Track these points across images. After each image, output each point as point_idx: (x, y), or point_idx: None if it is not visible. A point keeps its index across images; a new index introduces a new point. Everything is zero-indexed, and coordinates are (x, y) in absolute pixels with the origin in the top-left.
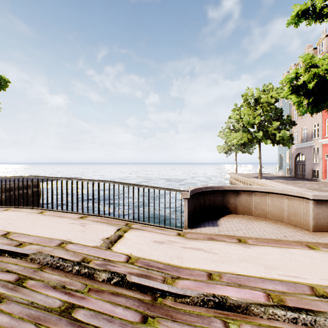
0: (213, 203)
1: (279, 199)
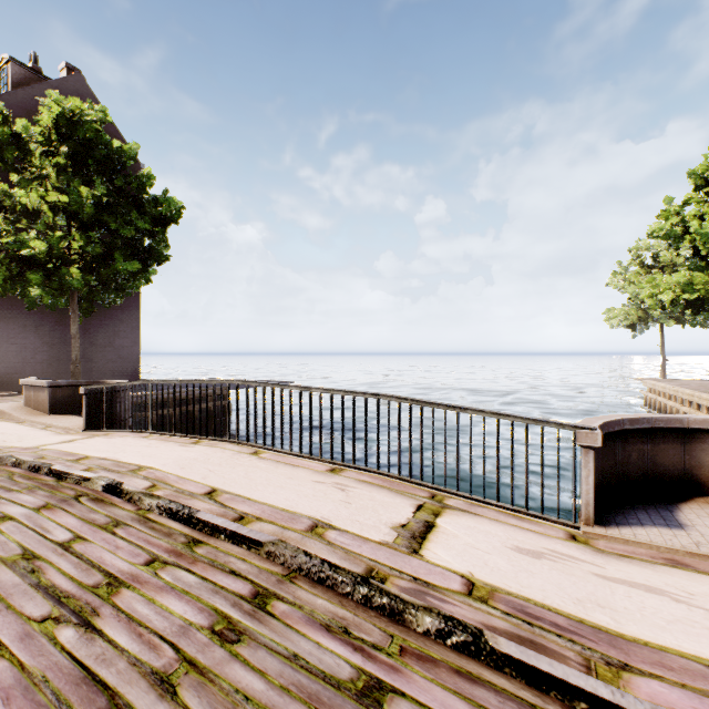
0: (651, 463)
1: None
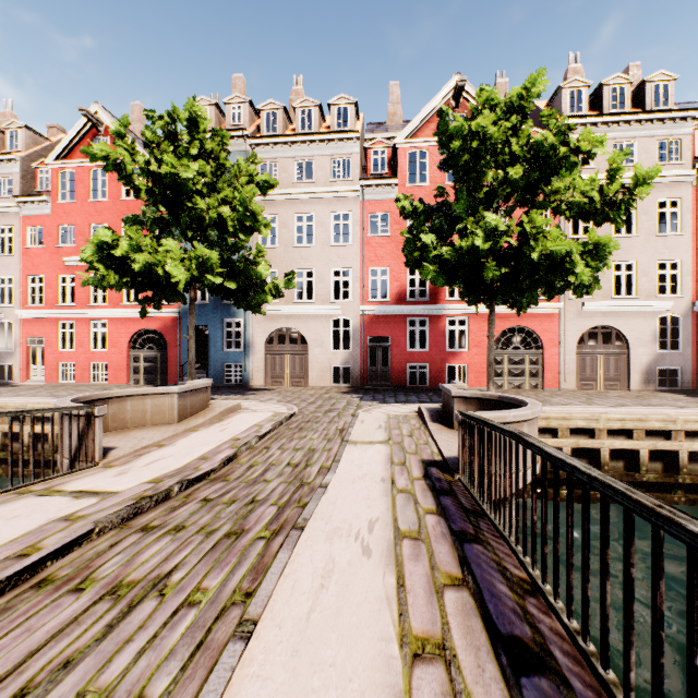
0: None
1: (142, 401)
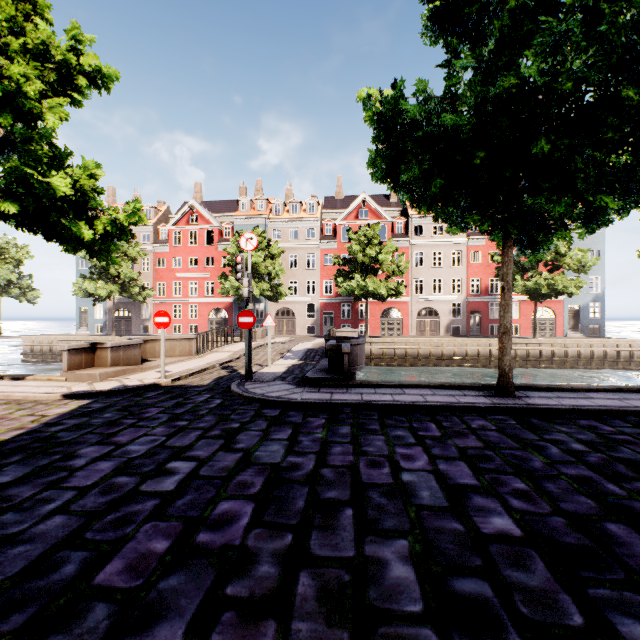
0: None
1: None
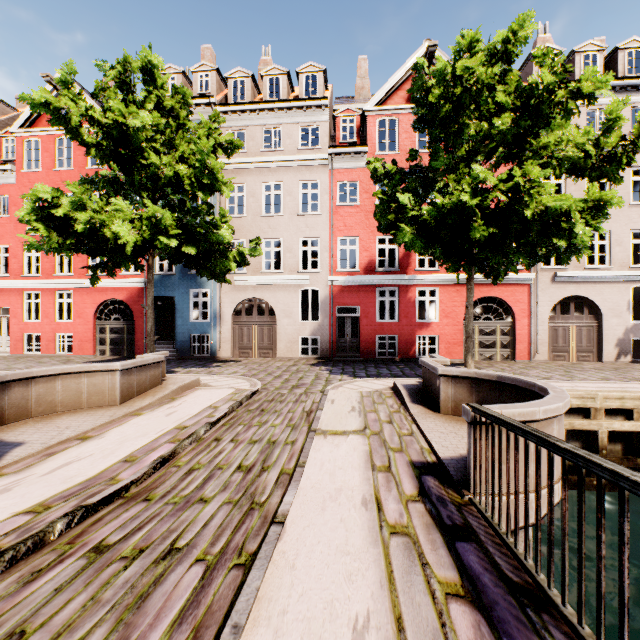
0: None
1: (76, 379)
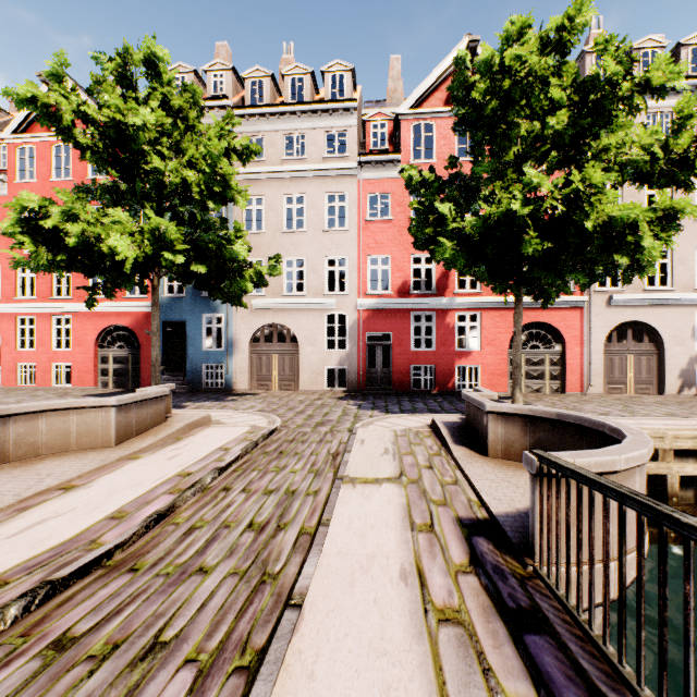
0: None
1: (64, 417)
